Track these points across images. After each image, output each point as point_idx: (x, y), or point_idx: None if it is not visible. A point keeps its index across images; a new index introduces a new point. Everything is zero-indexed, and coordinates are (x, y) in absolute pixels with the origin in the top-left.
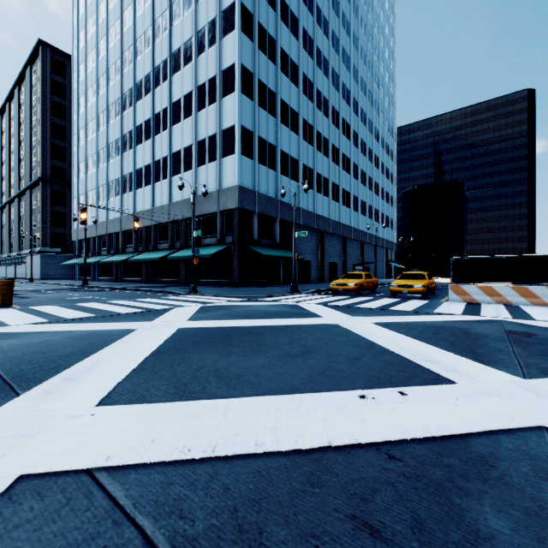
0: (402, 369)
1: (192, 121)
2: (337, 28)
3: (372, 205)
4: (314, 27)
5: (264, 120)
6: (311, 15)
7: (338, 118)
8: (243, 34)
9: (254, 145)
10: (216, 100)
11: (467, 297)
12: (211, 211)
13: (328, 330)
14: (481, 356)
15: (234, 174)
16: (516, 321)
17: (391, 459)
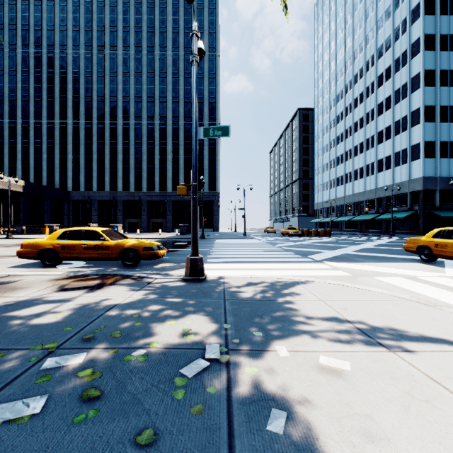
0: None
1: (390, 141)
2: None
3: None
4: None
5: (445, 129)
6: None
7: None
8: (426, 87)
9: (436, 149)
10: (406, 129)
11: None
12: (403, 192)
13: None
14: None
15: (419, 170)
16: None
17: None
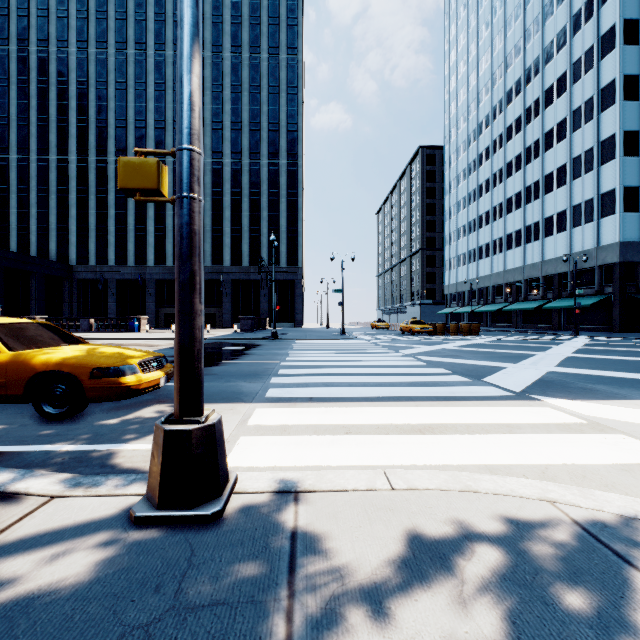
0: None
1: (565, 189)
2: None
3: None
4: None
5: None
6: None
7: None
8: (625, 102)
9: None
10: (593, 168)
11: None
12: (587, 266)
13: None
14: None
15: (614, 232)
16: None
17: None
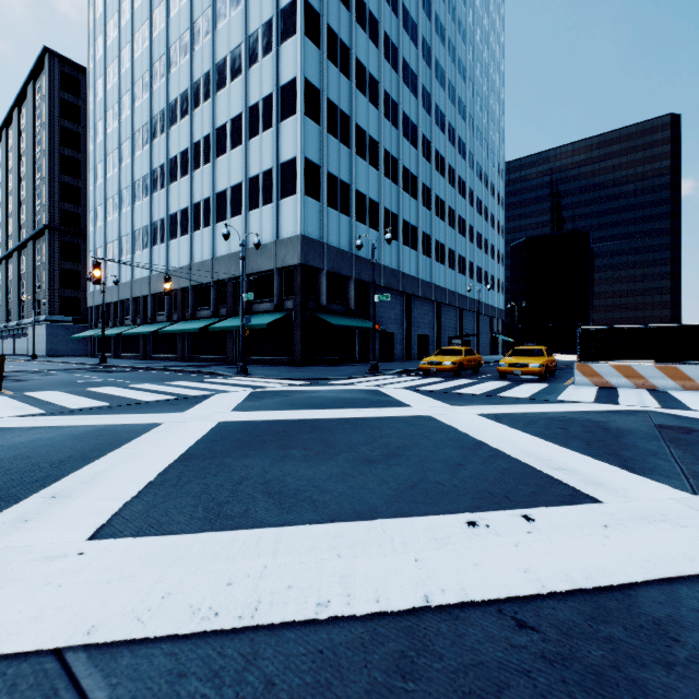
0: (524, 481)
1: (241, 151)
2: (429, 34)
3: (474, 261)
4: (399, 32)
5: (334, 151)
6: (395, 17)
7: (430, 149)
8: (308, 40)
9: (322, 184)
10: (272, 125)
11: (599, 379)
12: (265, 268)
13: (419, 425)
14: (629, 461)
15: (295, 220)
16: (668, 412)
17: (522, 628)
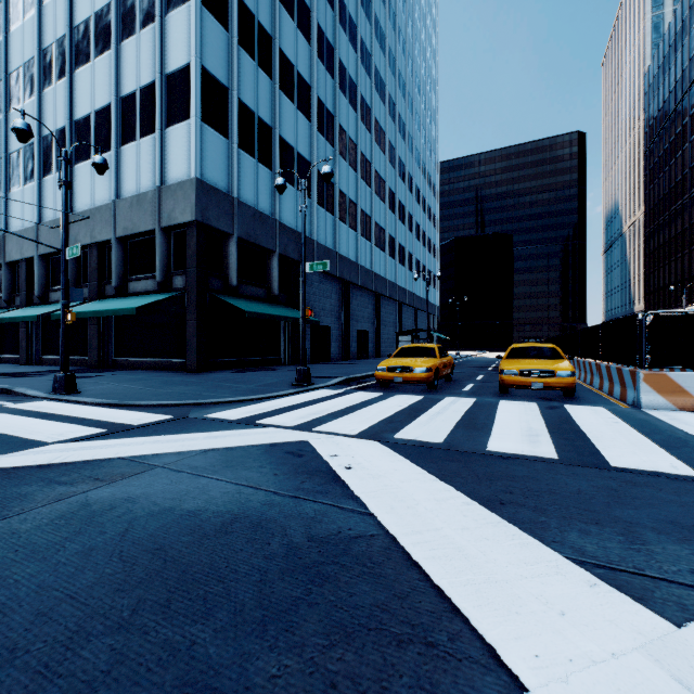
0: None
1: (110, 59)
2: None
3: (413, 252)
4: None
5: (249, 74)
6: None
7: (370, 117)
8: None
9: (231, 114)
10: (154, 18)
11: (686, 399)
12: (144, 227)
13: None
14: None
15: (188, 157)
16: None
17: None
